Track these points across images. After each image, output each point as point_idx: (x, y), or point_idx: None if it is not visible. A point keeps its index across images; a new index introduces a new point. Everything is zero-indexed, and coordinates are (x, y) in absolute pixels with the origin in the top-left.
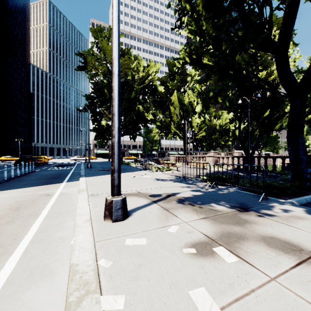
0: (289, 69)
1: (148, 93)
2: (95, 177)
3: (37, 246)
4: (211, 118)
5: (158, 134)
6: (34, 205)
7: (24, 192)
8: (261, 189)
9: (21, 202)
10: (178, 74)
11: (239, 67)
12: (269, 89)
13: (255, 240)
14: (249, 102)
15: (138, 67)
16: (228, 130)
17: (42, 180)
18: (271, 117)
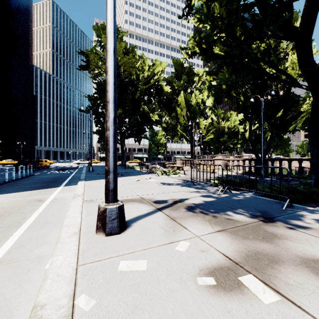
0: (313, 59)
1: (154, 94)
2: (96, 180)
3: (4, 268)
4: (219, 120)
5: (164, 137)
6: (19, 212)
7: (13, 197)
8: (282, 194)
9: (5, 209)
10: (185, 73)
11: (255, 57)
12: (289, 82)
13: (295, 265)
14: (262, 100)
15: (143, 66)
16: (237, 132)
17: (38, 184)
18: (284, 118)
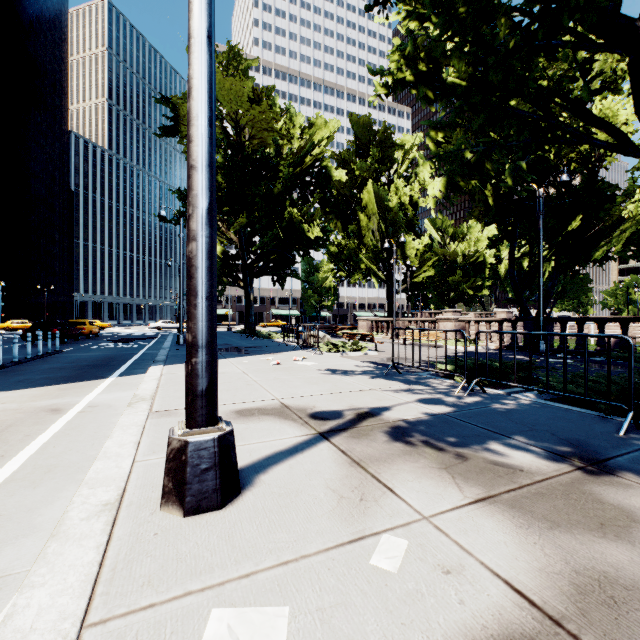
0: None
1: (312, 185)
2: None
3: None
4: (446, 241)
5: (333, 273)
6: None
7: (0, 401)
8: (606, 398)
9: None
10: (376, 144)
11: (538, 89)
12: (615, 145)
13: None
14: (540, 194)
15: (290, 129)
16: (481, 265)
17: (64, 371)
18: (583, 234)
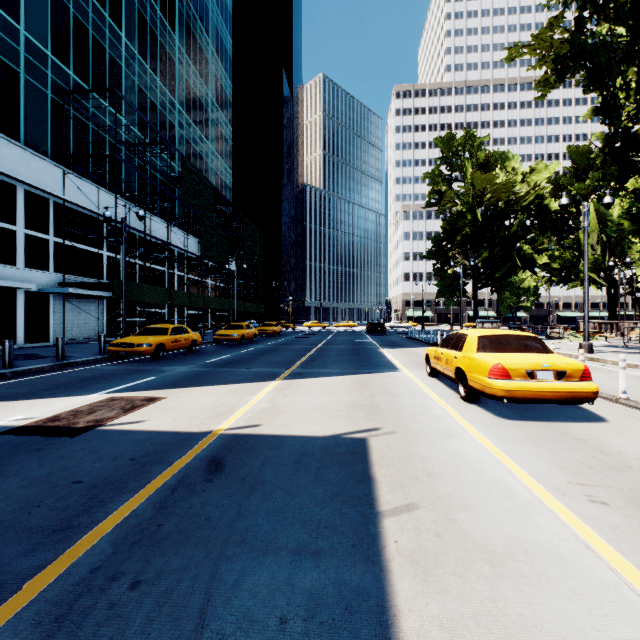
0: None
1: (532, 216)
2: None
3: None
4: None
5: (544, 280)
6: None
7: None
8: None
9: None
10: (595, 164)
11: None
12: None
13: None
14: None
15: (513, 176)
16: None
17: None
18: None
